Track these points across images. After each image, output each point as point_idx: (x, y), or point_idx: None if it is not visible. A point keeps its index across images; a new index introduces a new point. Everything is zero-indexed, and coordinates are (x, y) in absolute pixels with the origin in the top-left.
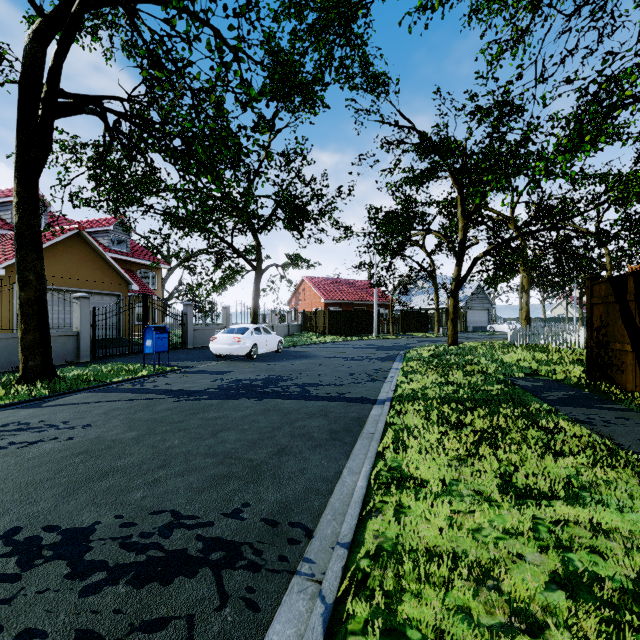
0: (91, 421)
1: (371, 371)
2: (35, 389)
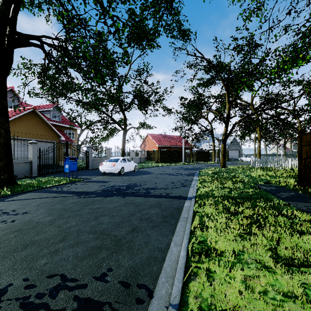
0: (28, 210)
1: (183, 181)
2: (3, 191)
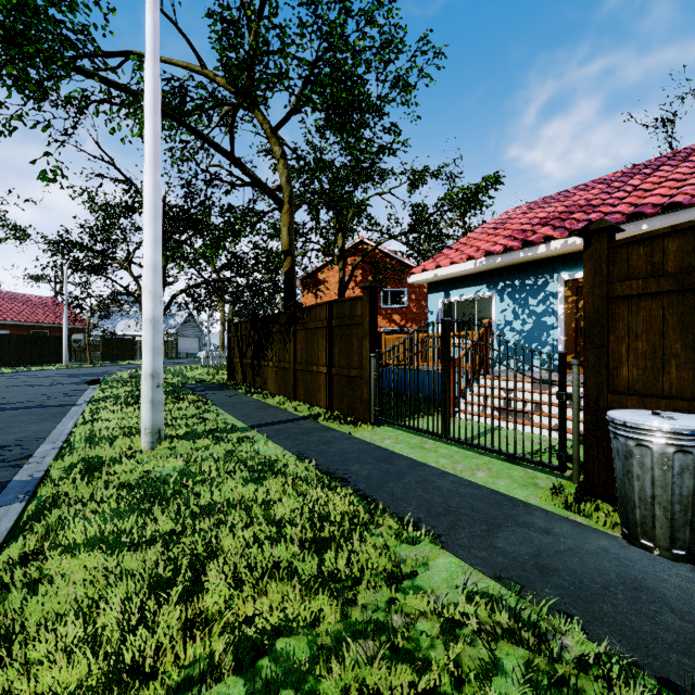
0: None
1: (67, 391)
2: None
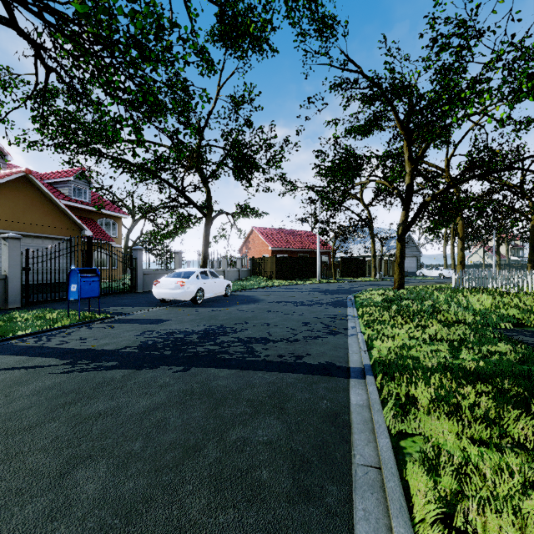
0: None
1: (326, 319)
2: None
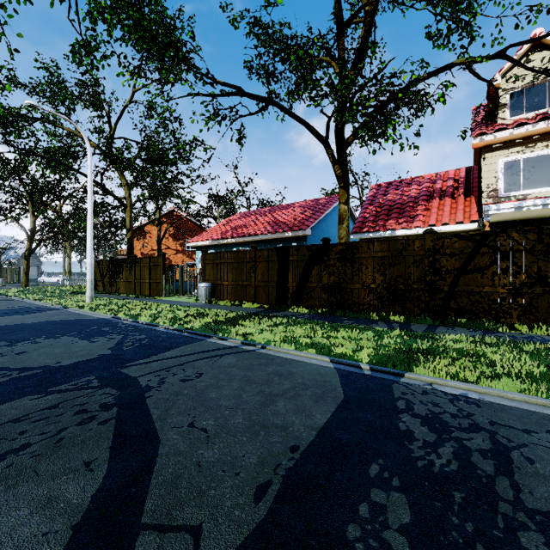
0: None
1: None
2: None
